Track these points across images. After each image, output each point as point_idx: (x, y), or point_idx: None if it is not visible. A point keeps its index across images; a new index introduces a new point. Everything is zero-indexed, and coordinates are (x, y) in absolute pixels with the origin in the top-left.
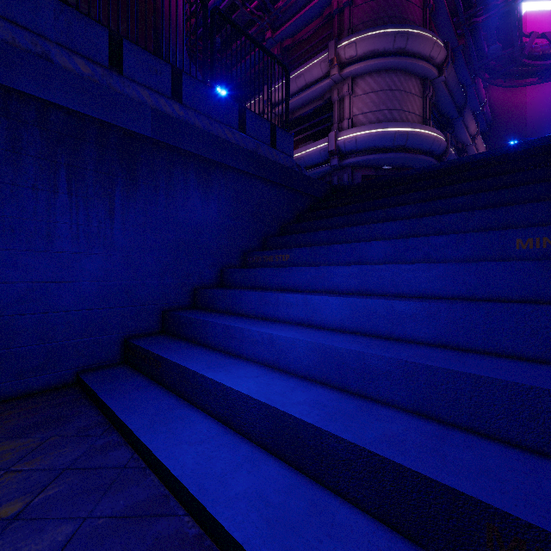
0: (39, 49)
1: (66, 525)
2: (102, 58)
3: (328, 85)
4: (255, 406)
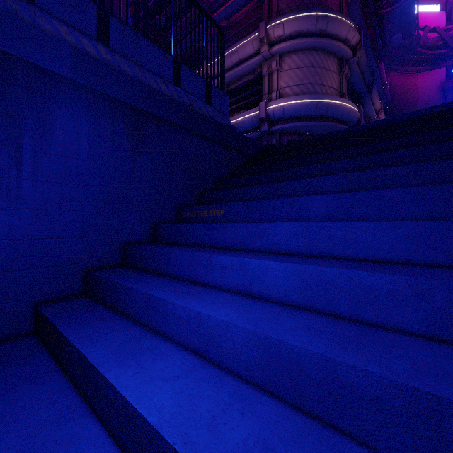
0: None
1: None
2: None
3: (259, 61)
4: (166, 452)
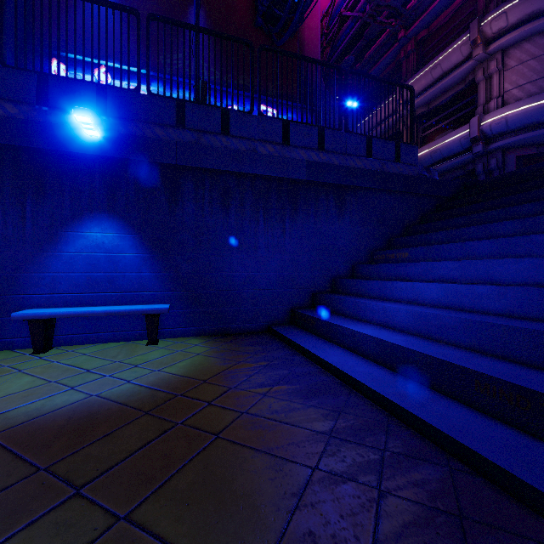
0: (251, 147)
1: (286, 370)
2: (279, 139)
3: (470, 67)
4: (370, 340)
